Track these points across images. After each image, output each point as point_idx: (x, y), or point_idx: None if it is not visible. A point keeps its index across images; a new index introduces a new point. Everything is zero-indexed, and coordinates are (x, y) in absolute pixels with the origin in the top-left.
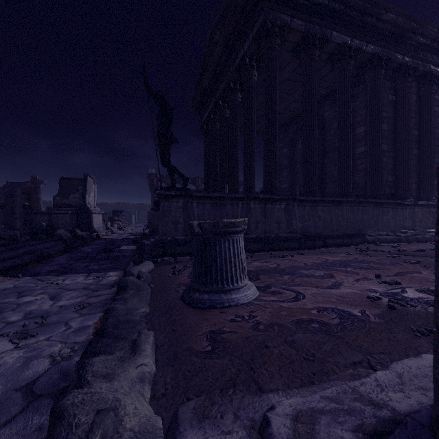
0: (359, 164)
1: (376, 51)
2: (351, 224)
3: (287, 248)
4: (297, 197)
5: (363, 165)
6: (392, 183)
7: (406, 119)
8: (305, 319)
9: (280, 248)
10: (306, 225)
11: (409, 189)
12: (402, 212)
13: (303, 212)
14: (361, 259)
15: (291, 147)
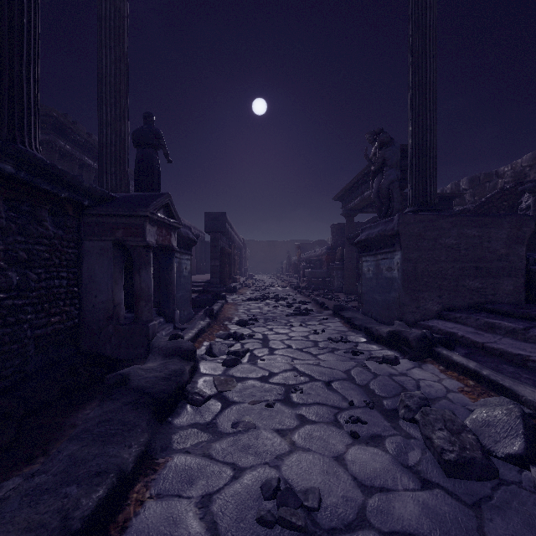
0: None
1: None
2: None
3: None
4: None
5: None
6: None
7: None
8: None
9: None
10: None
11: None
12: None
13: None
14: None
15: None
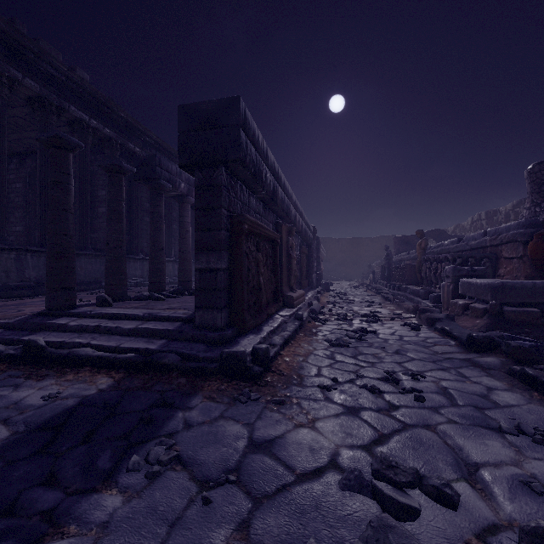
0: (102, 222)
1: (112, 135)
2: (90, 273)
3: (18, 296)
4: (30, 248)
5: (105, 224)
6: (128, 241)
7: (138, 194)
8: (22, 315)
9: (9, 296)
10: (41, 274)
11: (142, 247)
12: (135, 264)
13: (38, 262)
14: (83, 296)
15: (29, 185)
